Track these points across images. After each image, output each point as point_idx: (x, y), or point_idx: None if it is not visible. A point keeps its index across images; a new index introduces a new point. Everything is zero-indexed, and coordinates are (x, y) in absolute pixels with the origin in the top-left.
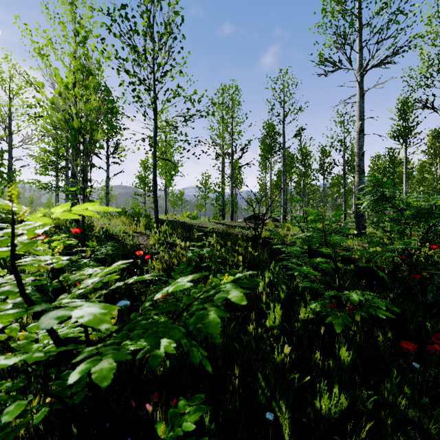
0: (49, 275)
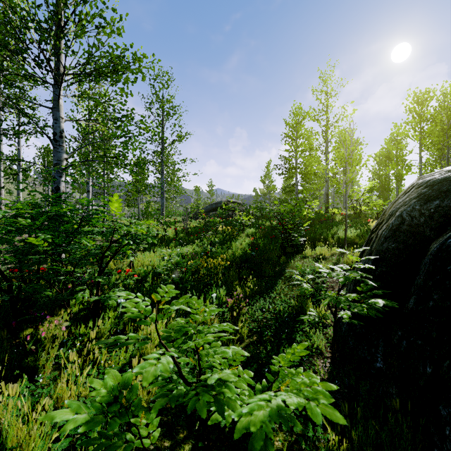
0: None
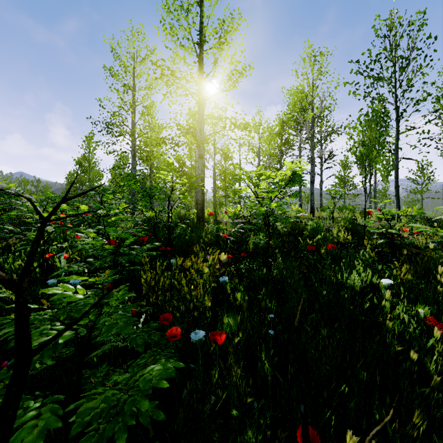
0: (350, 238)
